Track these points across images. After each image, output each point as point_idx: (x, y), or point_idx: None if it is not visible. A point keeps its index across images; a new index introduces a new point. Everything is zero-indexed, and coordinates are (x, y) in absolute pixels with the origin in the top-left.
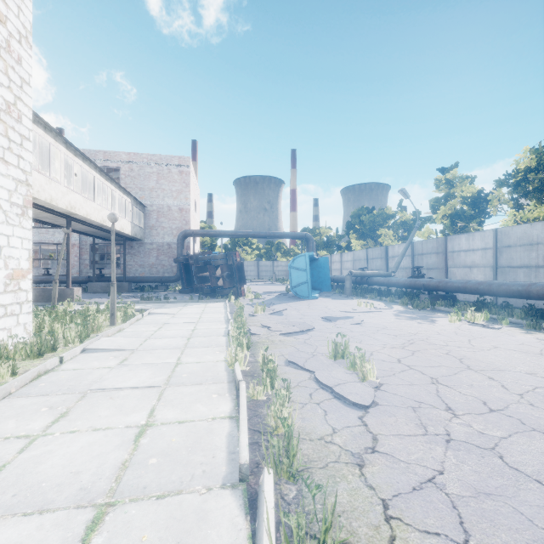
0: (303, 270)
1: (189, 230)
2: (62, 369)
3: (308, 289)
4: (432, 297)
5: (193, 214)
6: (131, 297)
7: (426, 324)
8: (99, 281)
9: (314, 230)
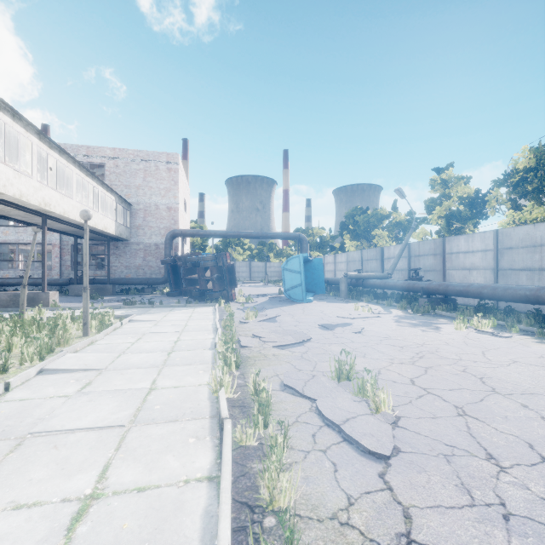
0: (297, 272)
1: (177, 230)
2: (5, 399)
3: (303, 292)
4: (431, 300)
5: (182, 213)
6: (114, 300)
7: (431, 332)
8: (81, 284)
9: (307, 231)
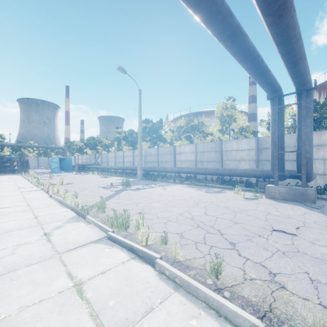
0: (56, 163)
1: None
2: None
3: (59, 169)
4: (98, 170)
5: None
6: None
7: (83, 175)
8: None
9: (73, 143)
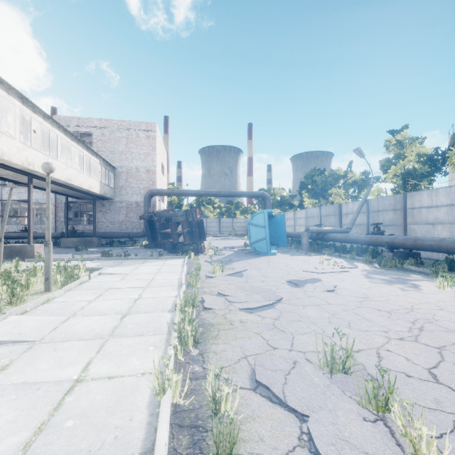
0: (262, 227)
1: (154, 190)
2: None
3: (267, 245)
4: (396, 254)
5: (160, 176)
6: (96, 252)
7: (411, 291)
8: (71, 237)
9: (269, 191)
